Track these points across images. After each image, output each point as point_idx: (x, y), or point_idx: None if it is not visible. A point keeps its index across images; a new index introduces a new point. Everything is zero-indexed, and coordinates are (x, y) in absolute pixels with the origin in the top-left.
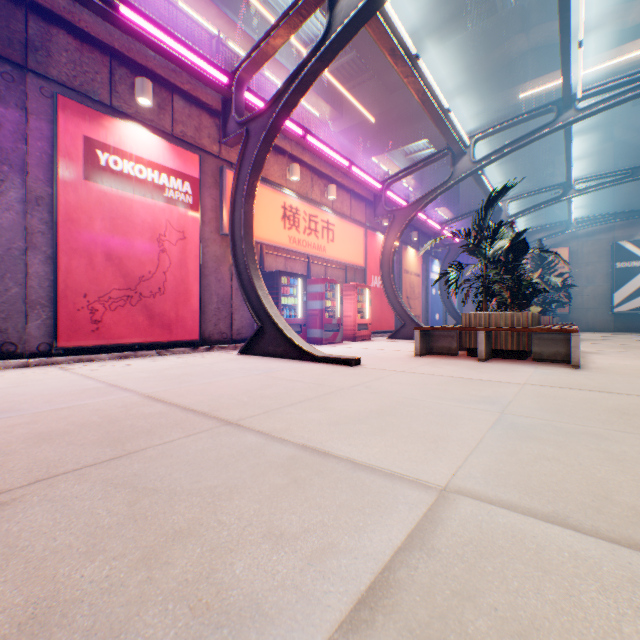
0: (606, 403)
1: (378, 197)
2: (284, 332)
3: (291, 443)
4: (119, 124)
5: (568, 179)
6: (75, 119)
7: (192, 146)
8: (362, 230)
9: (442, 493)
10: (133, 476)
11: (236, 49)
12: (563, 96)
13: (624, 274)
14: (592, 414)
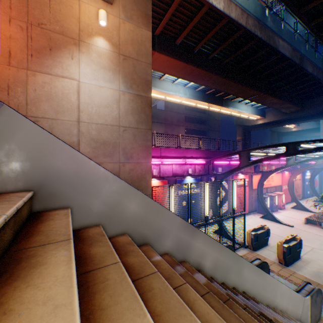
0: None
1: None
2: (273, 216)
3: None
4: (238, 175)
5: None
6: (234, 178)
7: (246, 172)
8: (280, 173)
9: (312, 247)
10: None
11: (233, 113)
12: None
13: None
14: None
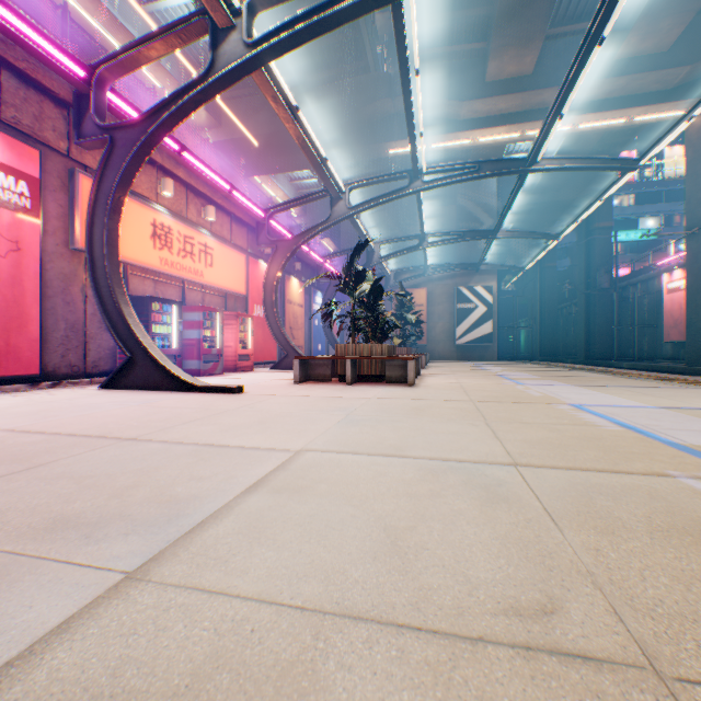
0: (413, 405)
1: (262, 225)
2: (161, 363)
3: (193, 444)
4: None
5: (423, 233)
6: None
7: (30, 137)
8: (245, 257)
9: (298, 452)
10: (64, 473)
11: (81, 11)
12: (413, 169)
13: (463, 313)
14: (401, 411)
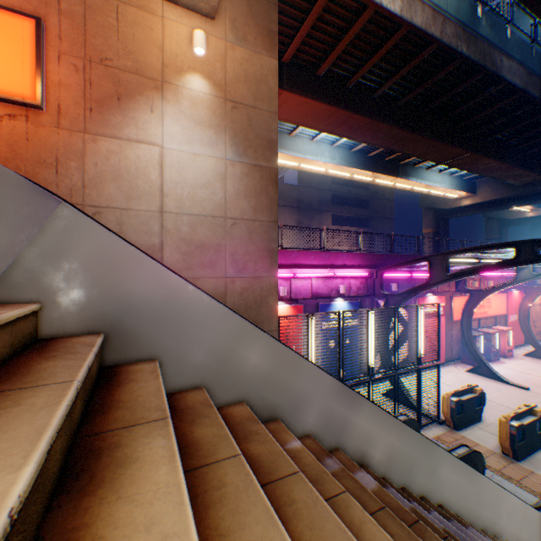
0: None
1: None
2: (491, 370)
3: None
4: (427, 297)
5: None
6: (419, 302)
7: (440, 291)
8: (504, 294)
9: None
10: None
11: (416, 189)
12: None
13: None
14: None
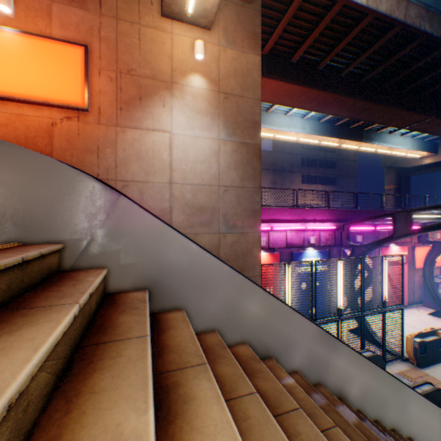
0: None
1: None
2: None
3: None
4: (389, 247)
5: None
6: (382, 251)
7: (402, 242)
8: None
9: None
10: None
11: (379, 151)
12: None
13: None
14: None
